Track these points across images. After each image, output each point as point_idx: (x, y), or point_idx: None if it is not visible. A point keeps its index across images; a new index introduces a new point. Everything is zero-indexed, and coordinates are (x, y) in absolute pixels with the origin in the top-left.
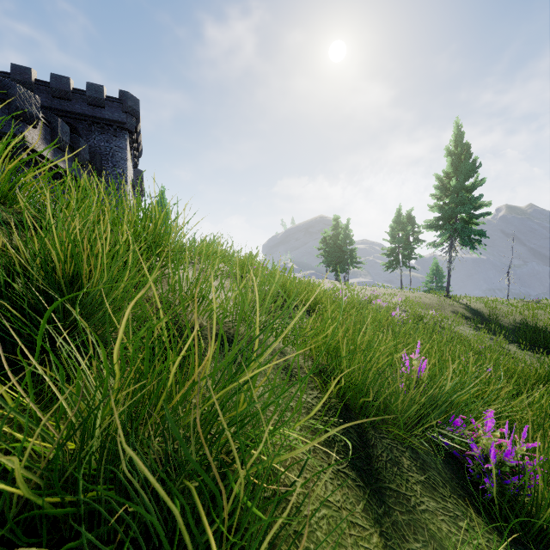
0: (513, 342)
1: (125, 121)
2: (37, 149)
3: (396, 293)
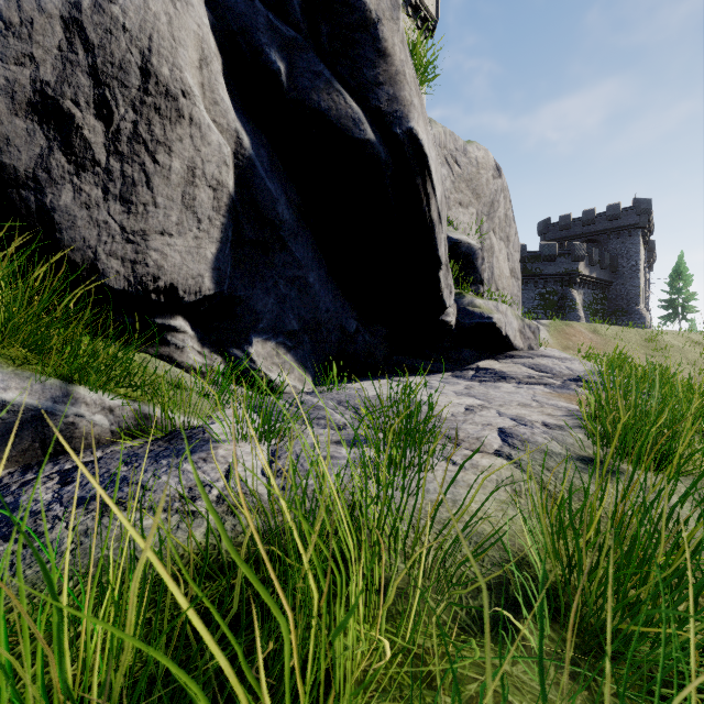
0: None
1: (637, 222)
2: (582, 273)
3: None
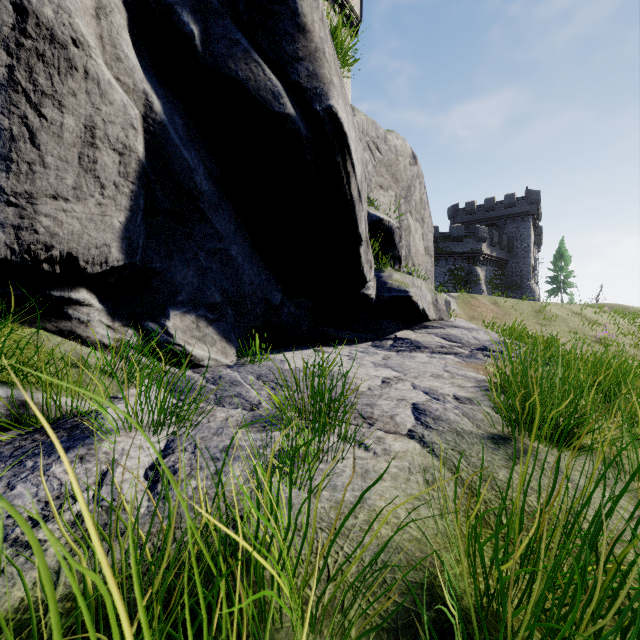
0: None
1: (529, 210)
2: (485, 252)
3: None
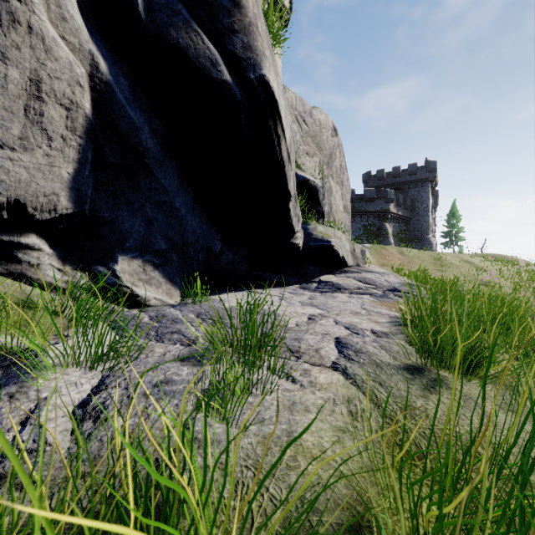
0: None
1: (428, 177)
2: (392, 211)
3: None
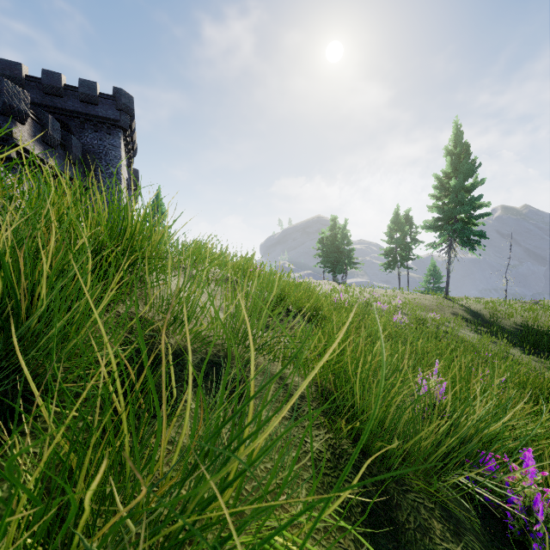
0: (516, 346)
1: (118, 119)
2: (26, 146)
3: (395, 294)
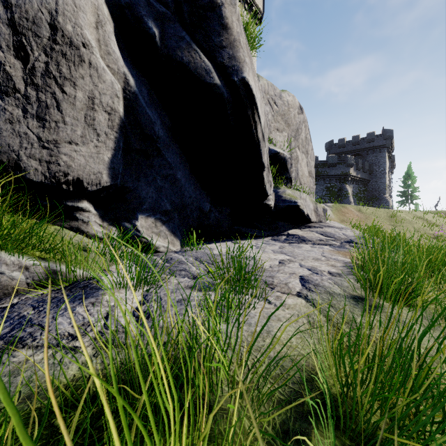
0: None
1: (384, 144)
2: (352, 174)
3: None
